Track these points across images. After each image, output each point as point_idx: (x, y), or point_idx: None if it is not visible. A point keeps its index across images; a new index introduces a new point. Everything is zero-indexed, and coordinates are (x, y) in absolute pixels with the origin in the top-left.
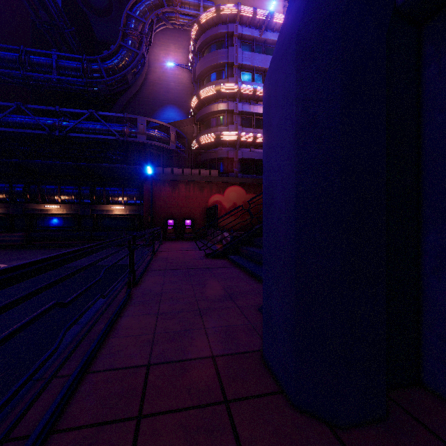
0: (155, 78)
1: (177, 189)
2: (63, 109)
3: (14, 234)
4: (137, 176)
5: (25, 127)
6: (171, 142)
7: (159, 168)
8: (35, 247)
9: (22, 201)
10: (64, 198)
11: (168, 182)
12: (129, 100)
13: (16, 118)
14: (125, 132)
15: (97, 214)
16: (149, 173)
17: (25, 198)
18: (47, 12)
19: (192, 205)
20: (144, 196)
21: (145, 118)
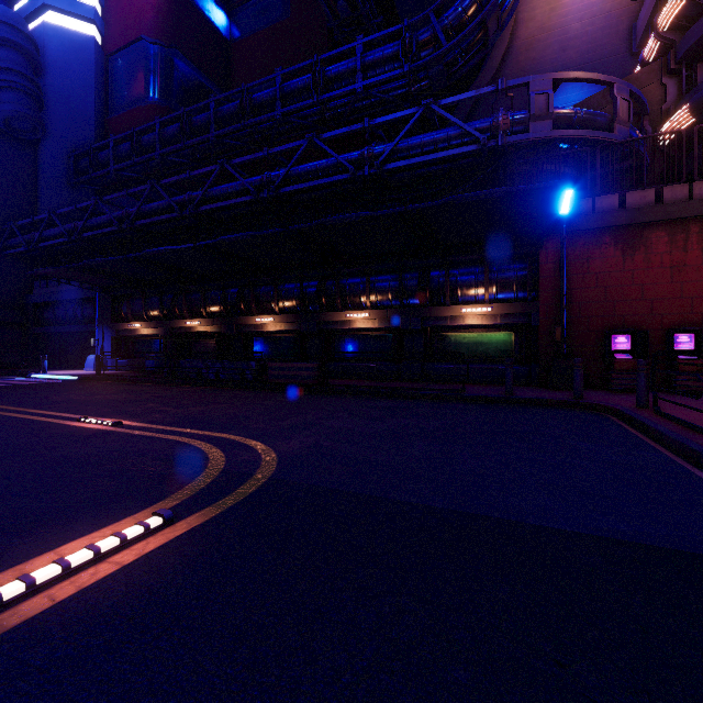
0: (531, 32)
1: (639, 249)
2: (376, 121)
3: (304, 365)
4: (527, 228)
5: (319, 176)
6: (617, 124)
7: (582, 202)
8: (334, 390)
9: (316, 310)
10: (375, 298)
11: (612, 232)
12: (477, 100)
13: (307, 163)
14: (500, 126)
15: (432, 326)
16: (560, 213)
17: (319, 305)
18: (346, 1)
19: (696, 291)
20: (540, 279)
21: (549, 76)
